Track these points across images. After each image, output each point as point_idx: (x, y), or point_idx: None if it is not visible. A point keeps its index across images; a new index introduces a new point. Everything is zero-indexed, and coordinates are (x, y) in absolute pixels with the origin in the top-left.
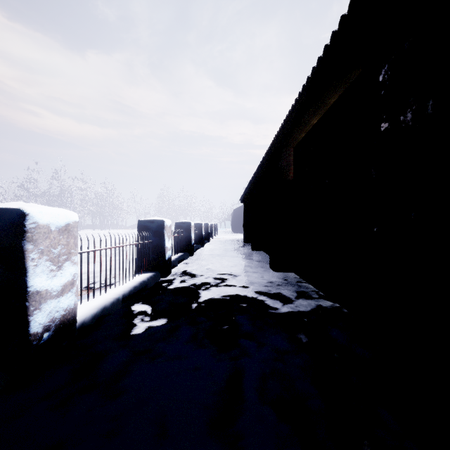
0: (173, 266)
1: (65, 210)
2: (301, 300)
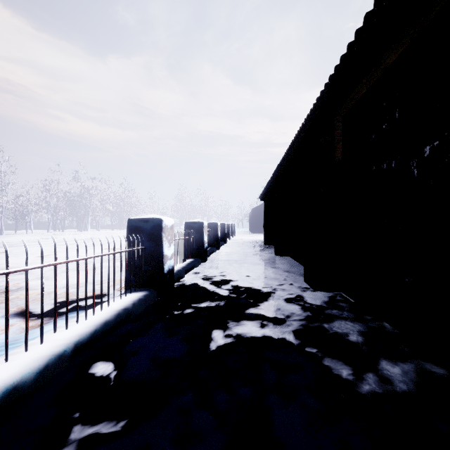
0: (178, 278)
1: None
2: (384, 359)
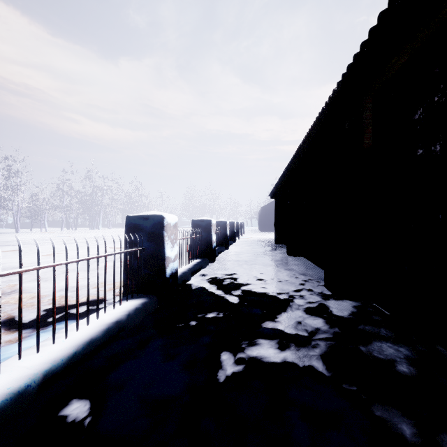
0: (183, 281)
1: None
2: None
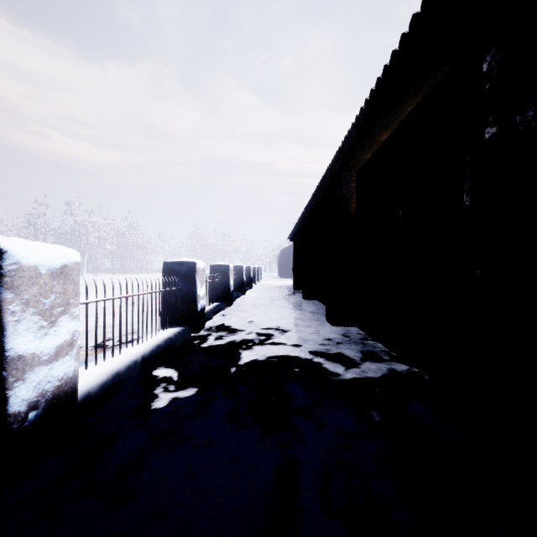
0: (207, 318)
1: (62, 247)
2: (368, 363)
